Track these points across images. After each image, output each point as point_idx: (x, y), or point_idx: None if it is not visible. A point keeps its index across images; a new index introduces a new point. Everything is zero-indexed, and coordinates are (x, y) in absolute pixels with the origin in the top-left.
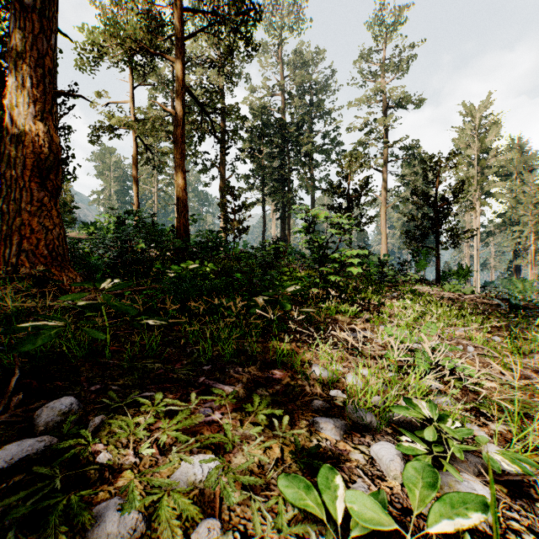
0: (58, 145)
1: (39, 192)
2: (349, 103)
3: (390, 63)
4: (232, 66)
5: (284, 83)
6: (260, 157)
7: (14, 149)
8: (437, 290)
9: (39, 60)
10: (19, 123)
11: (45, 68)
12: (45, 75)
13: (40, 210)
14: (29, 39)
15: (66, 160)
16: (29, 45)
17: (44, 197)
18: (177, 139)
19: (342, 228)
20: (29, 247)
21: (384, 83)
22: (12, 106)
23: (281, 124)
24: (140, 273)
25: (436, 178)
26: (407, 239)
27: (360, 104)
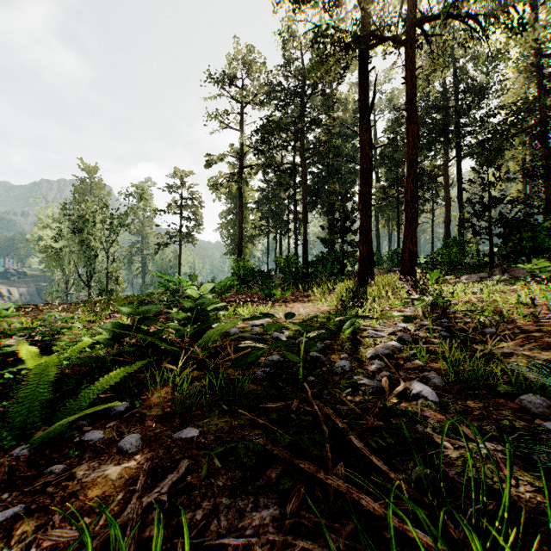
0: None
1: None
2: None
3: None
4: None
5: None
6: None
7: None
8: None
9: None
10: None
11: None
12: None
13: None
14: None
15: None
16: None
17: None
18: None
19: None
20: None
21: None
22: None
23: None
24: None
25: None
26: None
27: None
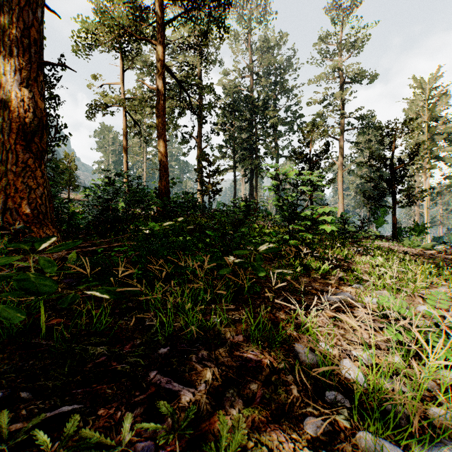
0: (43, 110)
1: (24, 154)
2: (310, 80)
3: (346, 43)
4: (206, 47)
5: (252, 65)
6: (232, 129)
7: (2, 114)
8: (397, 245)
9: (24, 31)
10: (6, 90)
11: (30, 39)
12: (31, 45)
13: (25, 170)
14: (16, 11)
15: (57, 128)
16: (15, 16)
17: (28, 159)
18: (159, 112)
19: (313, 185)
20: (13, 205)
21: (341, 62)
22: (0, 74)
23: (250, 100)
24: (121, 229)
25: (392, 143)
26: (361, 199)
27: (319, 80)
